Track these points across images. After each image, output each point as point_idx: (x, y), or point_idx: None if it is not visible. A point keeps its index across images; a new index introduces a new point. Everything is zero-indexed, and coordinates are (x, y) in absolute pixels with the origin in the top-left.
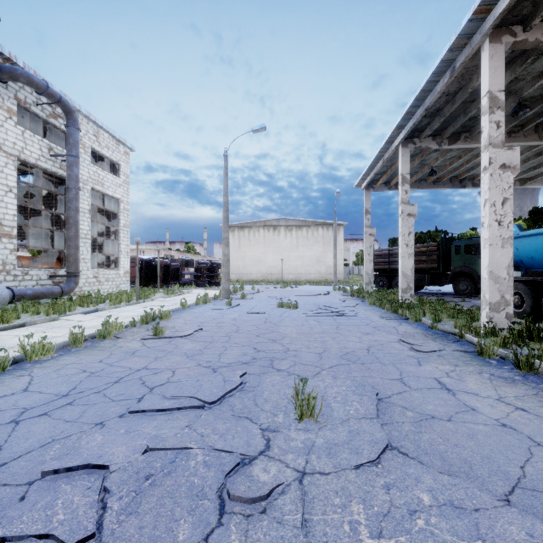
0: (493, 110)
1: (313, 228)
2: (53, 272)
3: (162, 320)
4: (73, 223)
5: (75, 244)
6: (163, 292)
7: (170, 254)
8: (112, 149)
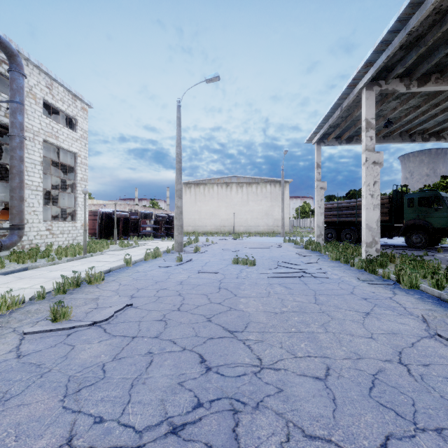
0: None
1: (262, 185)
2: None
3: (91, 284)
4: (16, 173)
5: (19, 195)
6: (118, 244)
7: (134, 208)
8: (68, 104)
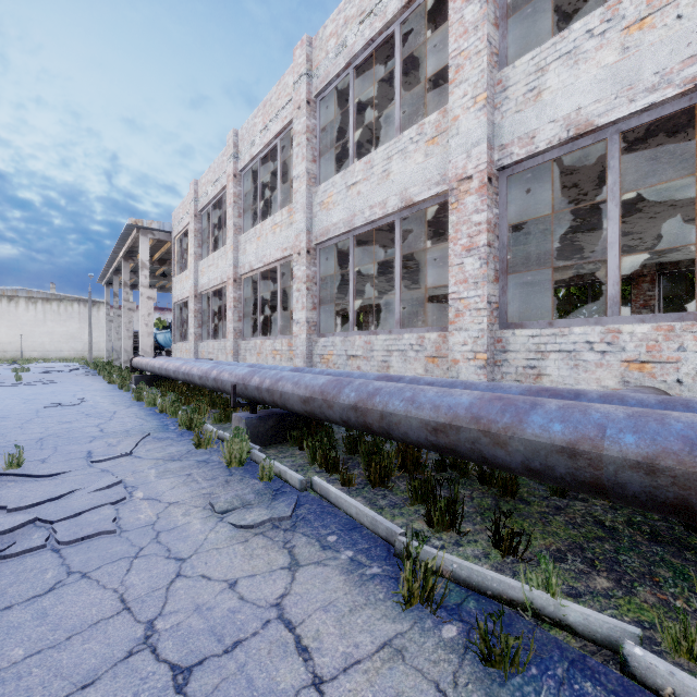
0: (125, 287)
1: (67, 303)
2: None
3: None
4: None
5: None
6: None
7: None
8: None
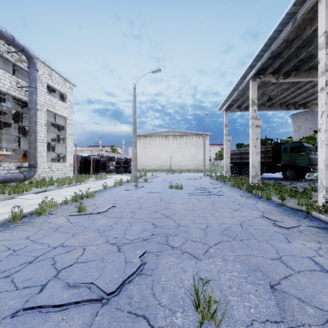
0: None
1: (190, 137)
2: (20, 165)
3: (88, 198)
4: (33, 132)
5: (34, 146)
6: (94, 177)
7: (101, 153)
8: (61, 85)
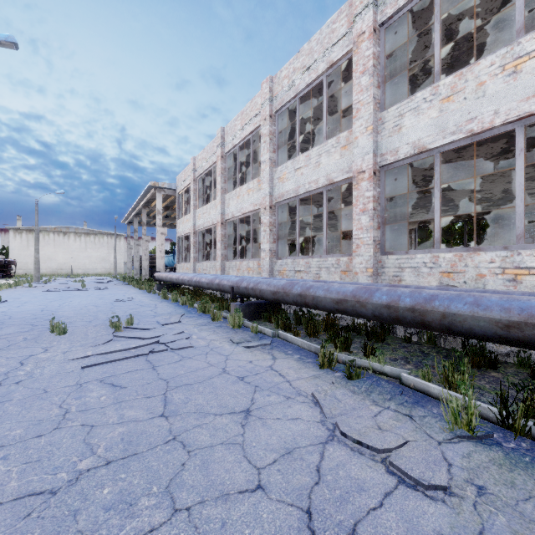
0: (144, 226)
1: (100, 236)
2: None
3: (19, 286)
4: None
5: None
6: None
7: None
8: None
